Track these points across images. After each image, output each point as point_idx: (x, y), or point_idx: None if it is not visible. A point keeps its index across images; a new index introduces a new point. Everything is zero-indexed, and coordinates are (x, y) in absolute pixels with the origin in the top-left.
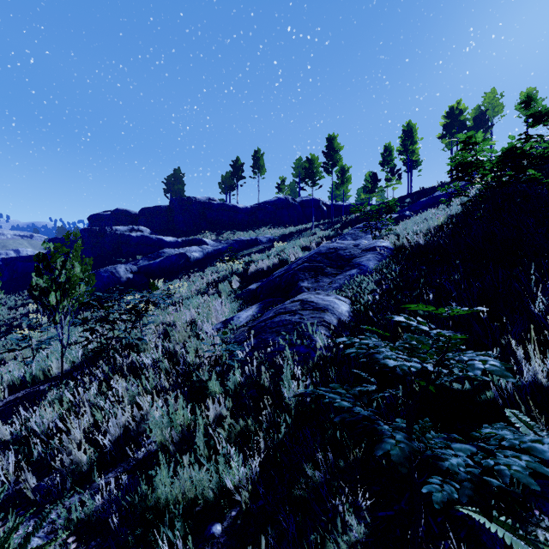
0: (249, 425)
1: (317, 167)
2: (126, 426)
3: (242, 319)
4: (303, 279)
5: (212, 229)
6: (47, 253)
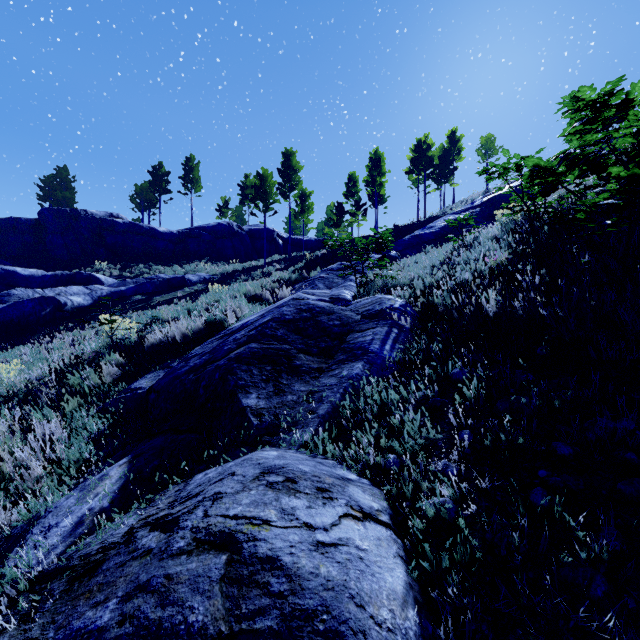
0: None
1: (271, 187)
2: None
3: (56, 537)
4: (247, 385)
5: (114, 260)
6: None
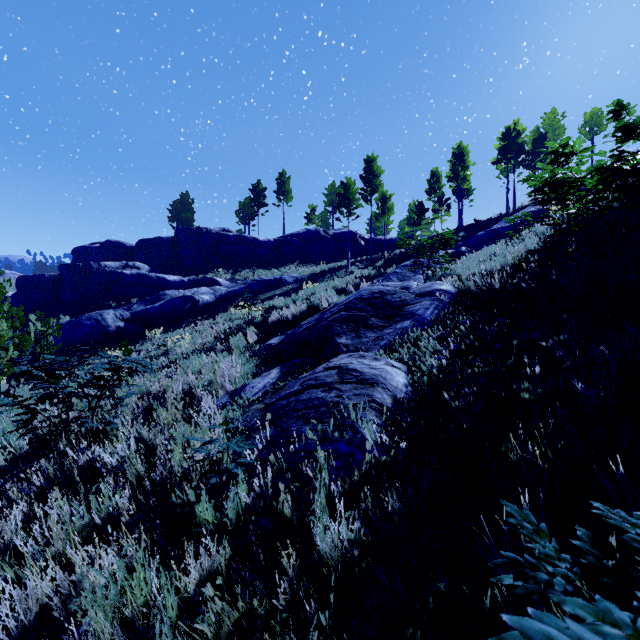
0: (254, 607)
1: (354, 194)
2: (49, 596)
3: (257, 389)
4: (340, 333)
5: (227, 266)
6: (15, 295)
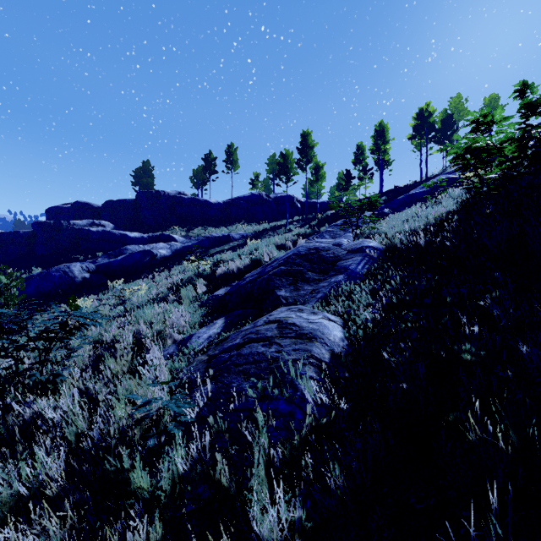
0: None
1: (292, 163)
2: None
3: (202, 340)
4: (279, 286)
5: (182, 225)
6: None
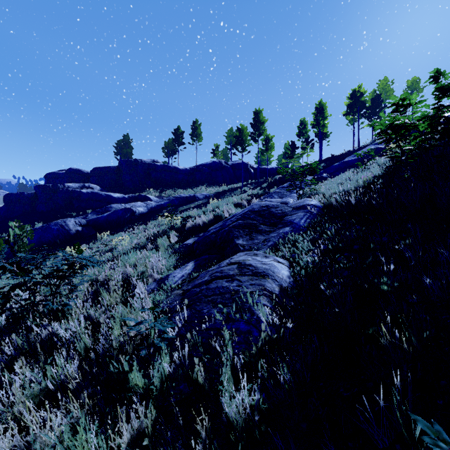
0: None
1: (246, 136)
2: None
3: (177, 278)
4: (238, 236)
5: (156, 187)
6: (3, 207)
